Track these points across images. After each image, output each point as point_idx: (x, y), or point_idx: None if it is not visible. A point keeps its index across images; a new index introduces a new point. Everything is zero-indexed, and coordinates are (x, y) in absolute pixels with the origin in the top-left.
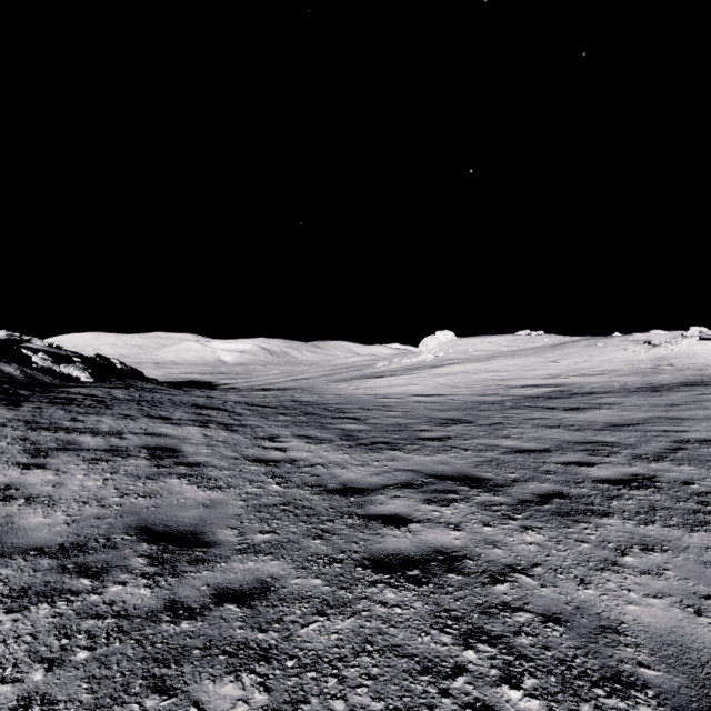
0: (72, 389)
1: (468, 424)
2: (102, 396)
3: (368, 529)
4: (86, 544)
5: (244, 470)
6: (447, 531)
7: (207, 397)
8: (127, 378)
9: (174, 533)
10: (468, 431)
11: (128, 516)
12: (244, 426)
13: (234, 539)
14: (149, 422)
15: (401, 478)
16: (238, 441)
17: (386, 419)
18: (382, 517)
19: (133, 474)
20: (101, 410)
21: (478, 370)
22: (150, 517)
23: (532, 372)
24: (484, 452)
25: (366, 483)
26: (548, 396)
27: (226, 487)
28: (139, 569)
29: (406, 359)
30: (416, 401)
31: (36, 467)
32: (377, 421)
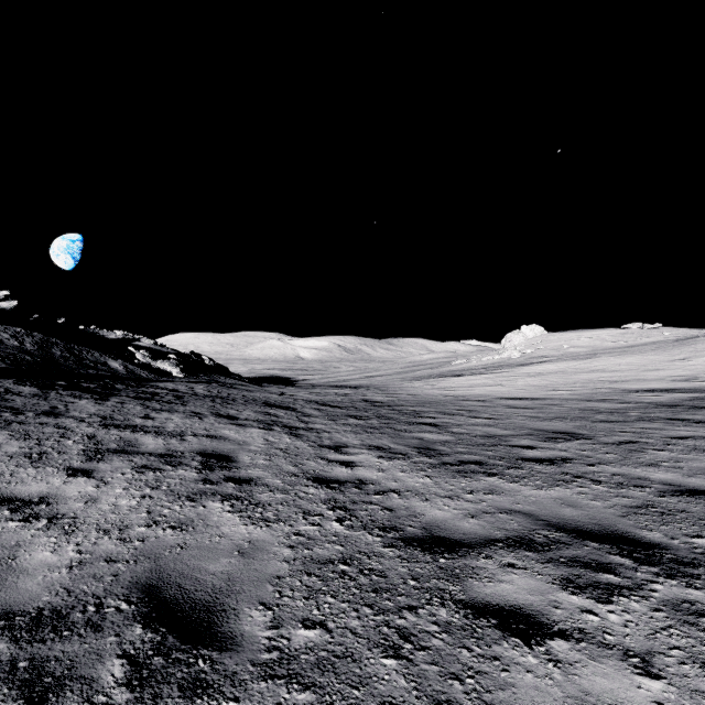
0: (162, 383)
1: (586, 441)
2: (184, 391)
3: (475, 640)
4: (67, 615)
5: (301, 494)
6: (630, 674)
7: (280, 393)
8: (212, 373)
9: (185, 607)
10: (589, 452)
11: (143, 560)
12: (310, 429)
13: (263, 634)
14: (214, 422)
15: (511, 526)
16: (300, 450)
17: (472, 428)
18: (495, 610)
19: (174, 492)
20: (175, 406)
21: (578, 369)
22: (168, 566)
23: (654, 373)
24: (628, 489)
25: (459, 531)
26: (689, 404)
27: (273, 520)
28: (105, 692)
29: (487, 356)
30: (506, 405)
31: (83, 473)
32: (461, 430)
